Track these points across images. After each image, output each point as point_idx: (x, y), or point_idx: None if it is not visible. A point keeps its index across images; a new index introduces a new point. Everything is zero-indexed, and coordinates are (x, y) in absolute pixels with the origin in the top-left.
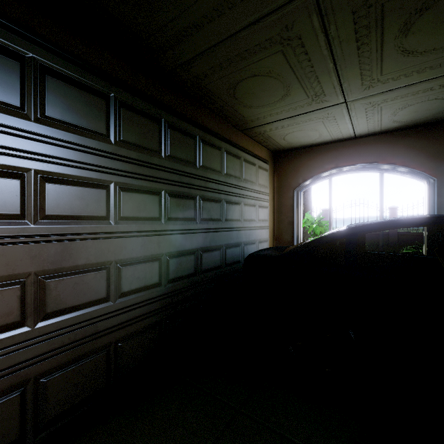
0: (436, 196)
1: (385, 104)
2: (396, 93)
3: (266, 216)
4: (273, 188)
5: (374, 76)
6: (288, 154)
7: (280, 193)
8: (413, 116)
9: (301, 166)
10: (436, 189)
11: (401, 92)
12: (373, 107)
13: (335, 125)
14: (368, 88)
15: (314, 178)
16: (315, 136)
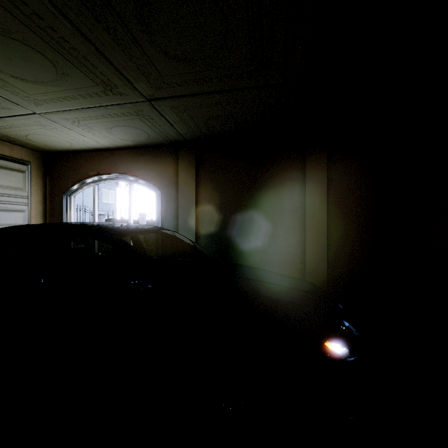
0: (160, 206)
1: (85, 122)
2: (77, 114)
3: (19, 221)
4: (44, 190)
5: (25, 94)
6: (60, 157)
7: (52, 196)
8: (132, 138)
9: (70, 170)
10: (161, 200)
11: (81, 114)
12: (77, 123)
13: (67, 134)
14: (38, 104)
15: (81, 184)
16: (64, 142)
